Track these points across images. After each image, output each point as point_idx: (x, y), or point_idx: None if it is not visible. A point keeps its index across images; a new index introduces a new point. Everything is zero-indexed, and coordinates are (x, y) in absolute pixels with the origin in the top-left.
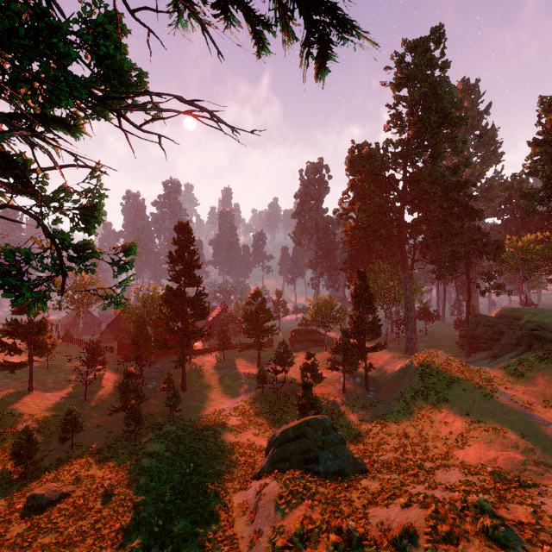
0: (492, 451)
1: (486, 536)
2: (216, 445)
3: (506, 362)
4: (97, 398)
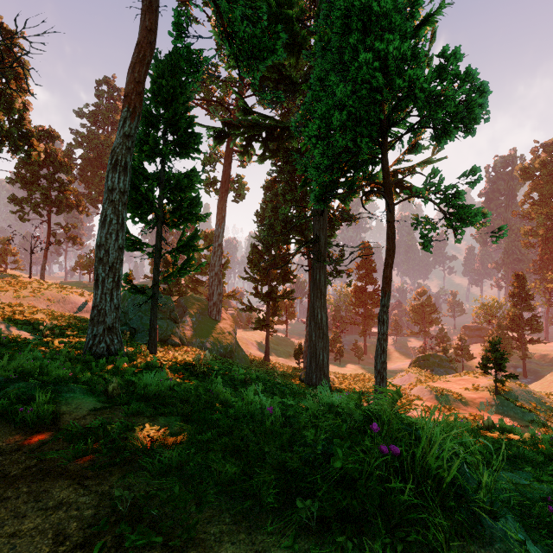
0: None
1: (475, 373)
2: None
3: None
4: None
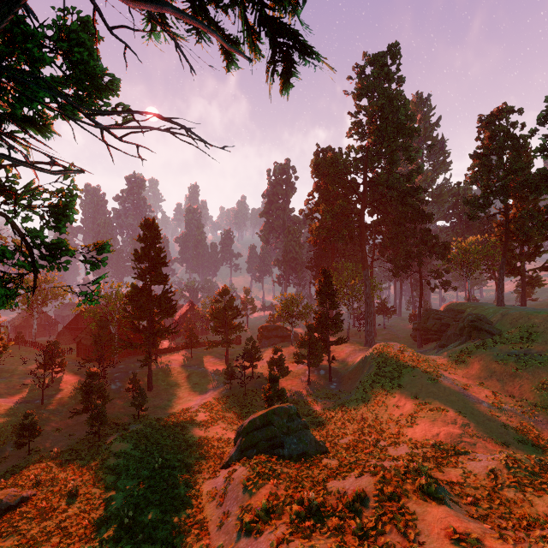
0: (435, 428)
1: (421, 492)
2: (184, 441)
3: (451, 351)
4: (56, 402)
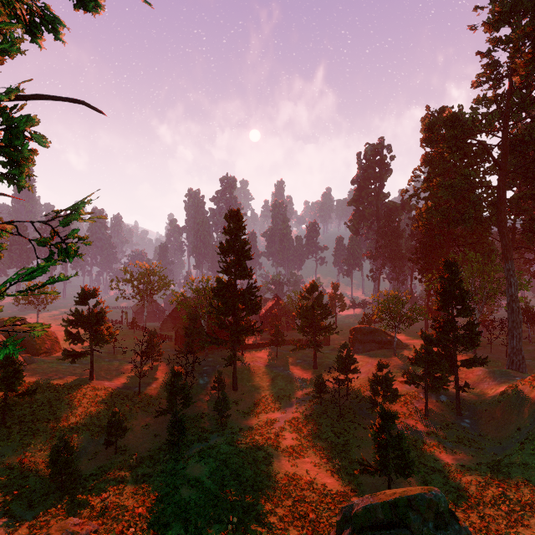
0: None
1: None
2: (267, 476)
3: None
4: (151, 392)
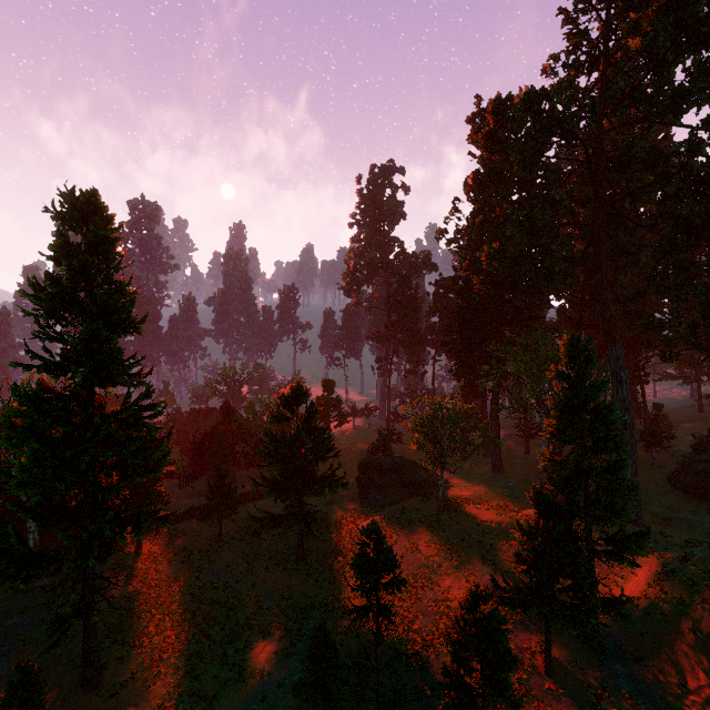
0: None
1: None
2: None
3: None
4: None
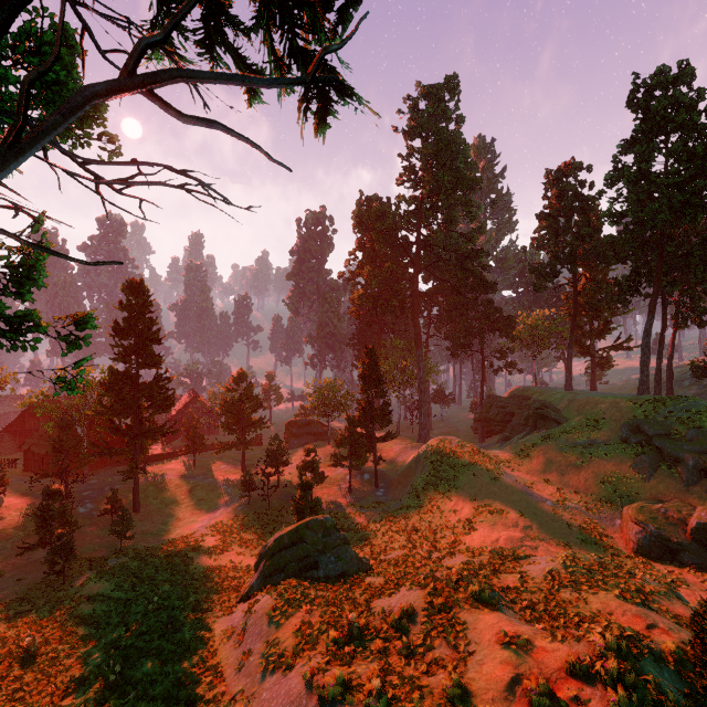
0: (495, 533)
1: (474, 600)
2: (187, 573)
3: (515, 444)
4: None
